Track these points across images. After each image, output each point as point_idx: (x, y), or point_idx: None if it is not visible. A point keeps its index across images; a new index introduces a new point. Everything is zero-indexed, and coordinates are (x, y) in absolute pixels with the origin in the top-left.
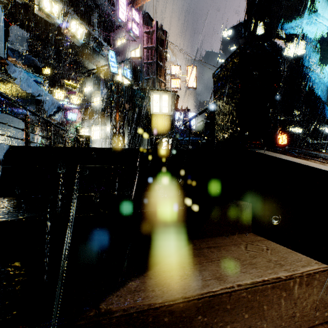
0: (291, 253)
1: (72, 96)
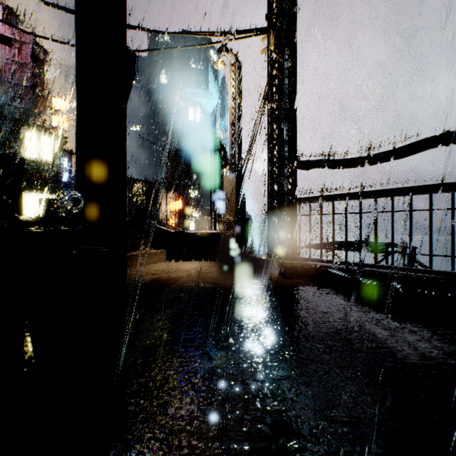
0: (159, 250)
1: None
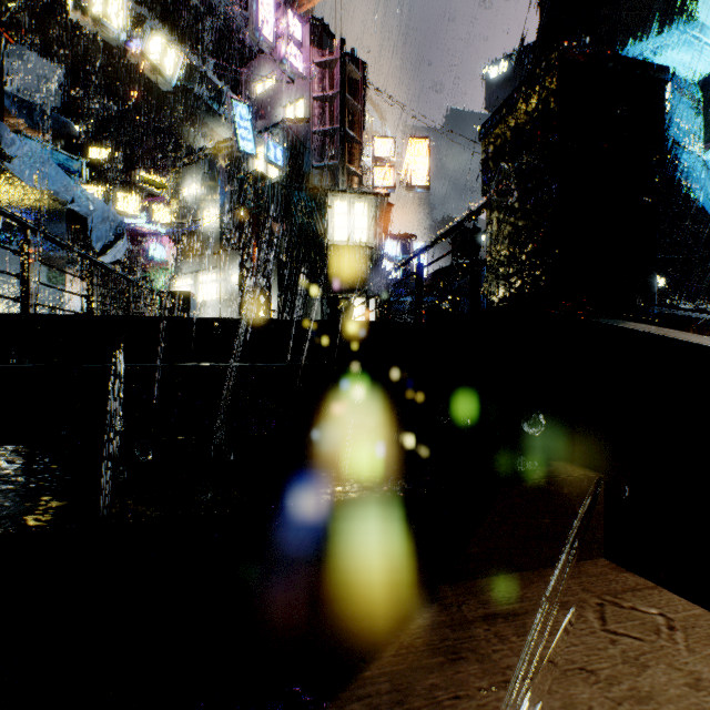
0: None
1: (155, 207)
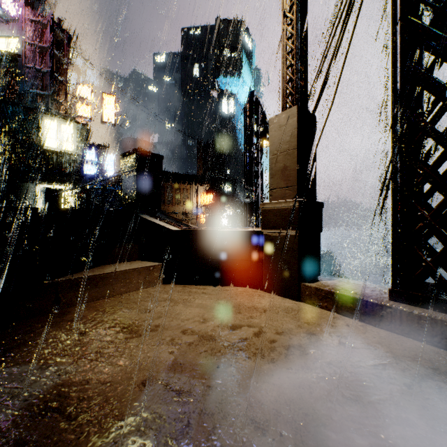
0: (151, 263)
1: None
